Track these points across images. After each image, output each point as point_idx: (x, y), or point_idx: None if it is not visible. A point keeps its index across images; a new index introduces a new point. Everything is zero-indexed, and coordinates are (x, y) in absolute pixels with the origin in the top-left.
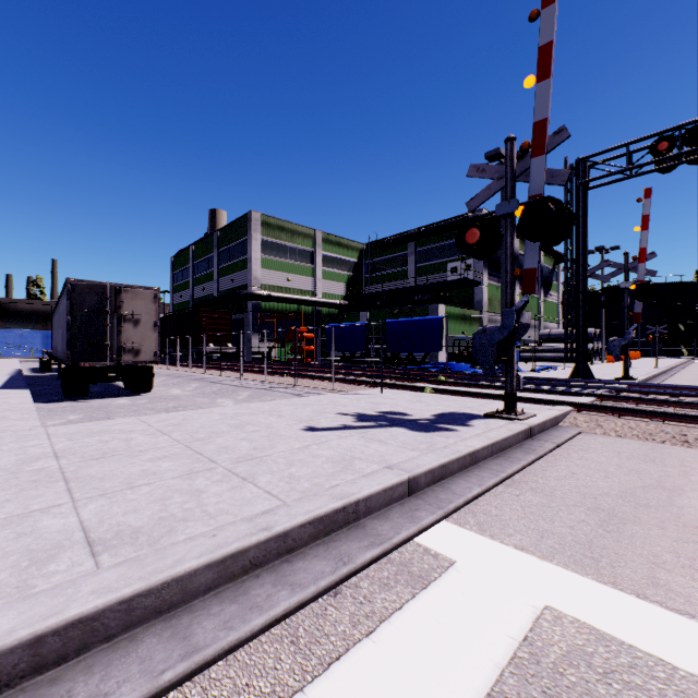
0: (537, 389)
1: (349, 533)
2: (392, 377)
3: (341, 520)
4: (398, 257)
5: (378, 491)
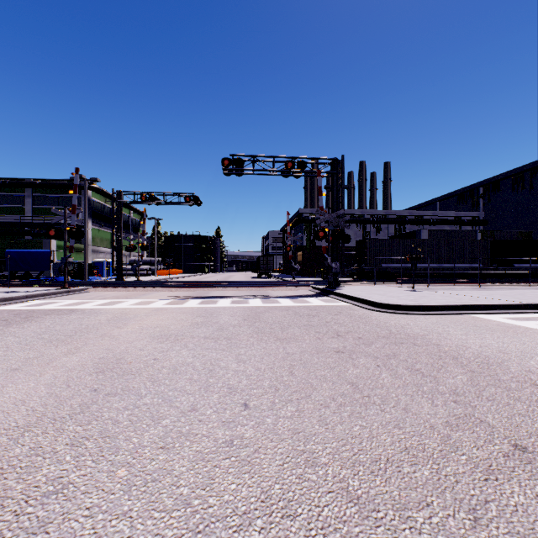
0: (89, 284)
1: (12, 301)
2: (14, 284)
3: (9, 300)
4: (15, 196)
5: (18, 296)
